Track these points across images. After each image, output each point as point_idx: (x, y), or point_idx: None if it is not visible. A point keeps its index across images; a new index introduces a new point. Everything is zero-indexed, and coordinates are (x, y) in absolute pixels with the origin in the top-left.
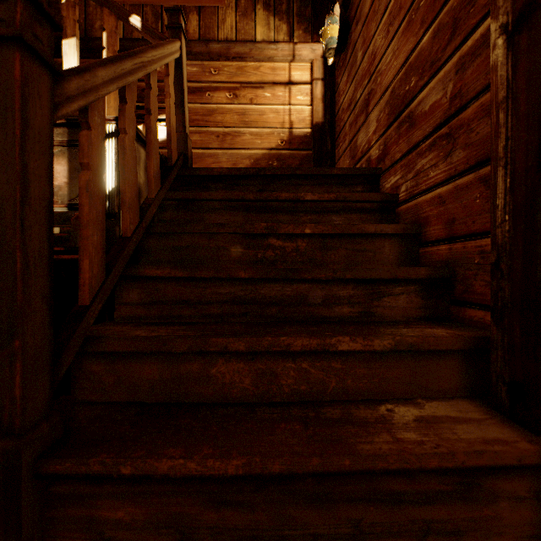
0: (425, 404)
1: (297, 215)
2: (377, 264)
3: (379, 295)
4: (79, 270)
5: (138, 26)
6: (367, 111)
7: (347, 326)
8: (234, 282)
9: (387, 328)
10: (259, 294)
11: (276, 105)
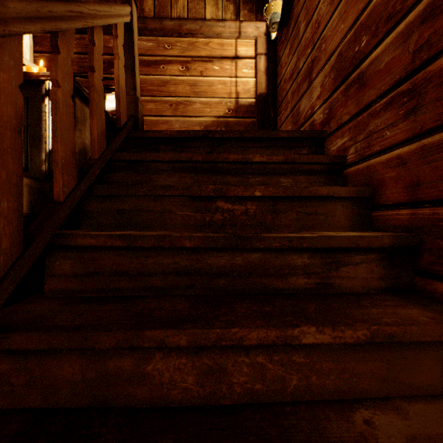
0: (408, 409)
1: (246, 177)
2: (329, 227)
3: (338, 264)
4: None
5: None
6: (310, 78)
7: (305, 304)
8: (179, 251)
9: (353, 307)
10: (207, 264)
11: (224, 77)
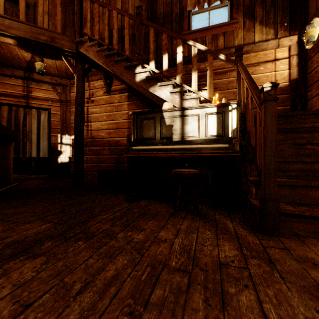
0: None
1: (312, 134)
2: None
3: None
4: (259, 158)
5: (222, 58)
6: None
7: None
8: (301, 163)
9: None
10: (313, 168)
11: (267, 73)
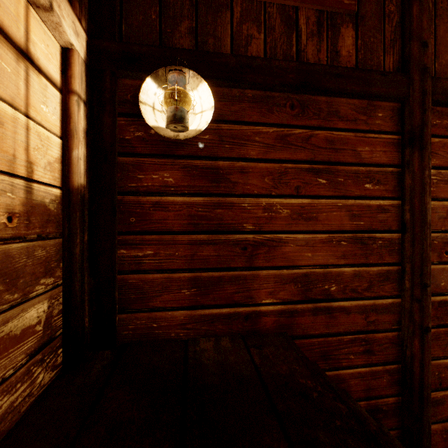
0: None
1: None
2: None
3: None
4: None
5: None
6: (252, 260)
7: None
8: None
9: None
10: None
11: None
